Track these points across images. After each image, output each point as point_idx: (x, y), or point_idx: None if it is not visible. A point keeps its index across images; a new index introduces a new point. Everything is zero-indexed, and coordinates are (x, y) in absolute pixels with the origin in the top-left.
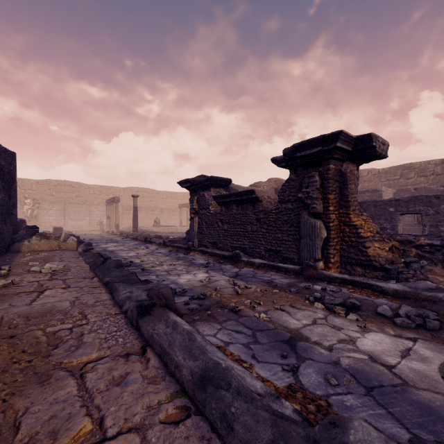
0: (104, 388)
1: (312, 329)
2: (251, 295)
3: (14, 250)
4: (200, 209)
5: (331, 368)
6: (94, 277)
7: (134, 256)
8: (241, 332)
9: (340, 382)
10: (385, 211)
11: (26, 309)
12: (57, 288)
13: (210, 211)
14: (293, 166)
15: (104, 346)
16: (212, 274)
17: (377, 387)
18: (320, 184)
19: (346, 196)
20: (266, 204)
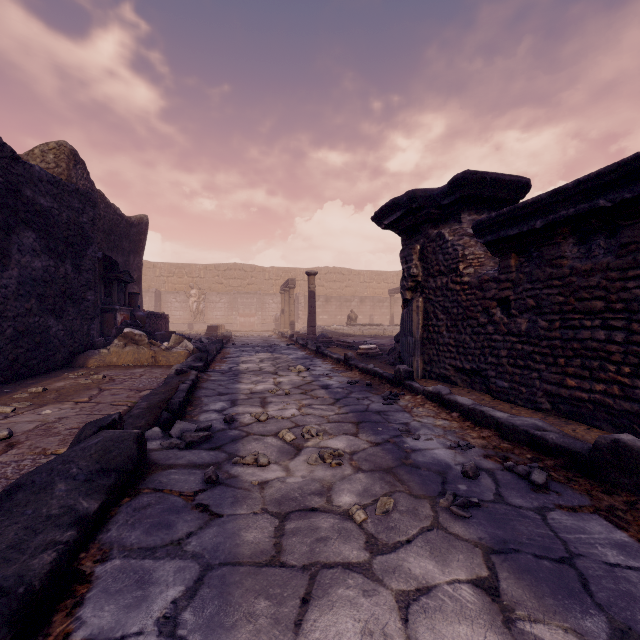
0: None
1: None
2: None
3: (78, 363)
4: (428, 275)
5: None
6: None
7: (263, 393)
8: None
9: None
10: None
11: None
12: None
13: (461, 279)
14: None
15: None
16: None
17: None
18: None
19: None
20: None
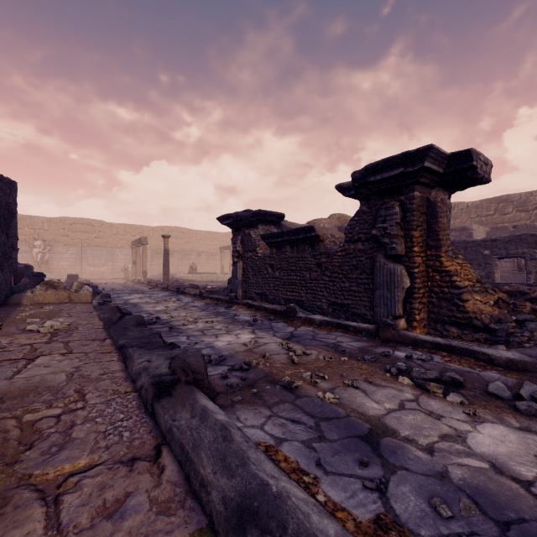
0: (87, 523)
1: (400, 418)
2: (311, 364)
3: (13, 302)
4: (244, 251)
5: (436, 485)
6: (107, 338)
7: (162, 310)
8: (300, 422)
9: (454, 512)
10: (478, 255)
11: (3, 384)
12: (55, 355)
13: (258, 255)
14: (364, 195)
15: (100, 445)
16: (260, 335)
17: (515, 522)
18: (402, 218)
19: (436, 233)
20: (328, 244)
